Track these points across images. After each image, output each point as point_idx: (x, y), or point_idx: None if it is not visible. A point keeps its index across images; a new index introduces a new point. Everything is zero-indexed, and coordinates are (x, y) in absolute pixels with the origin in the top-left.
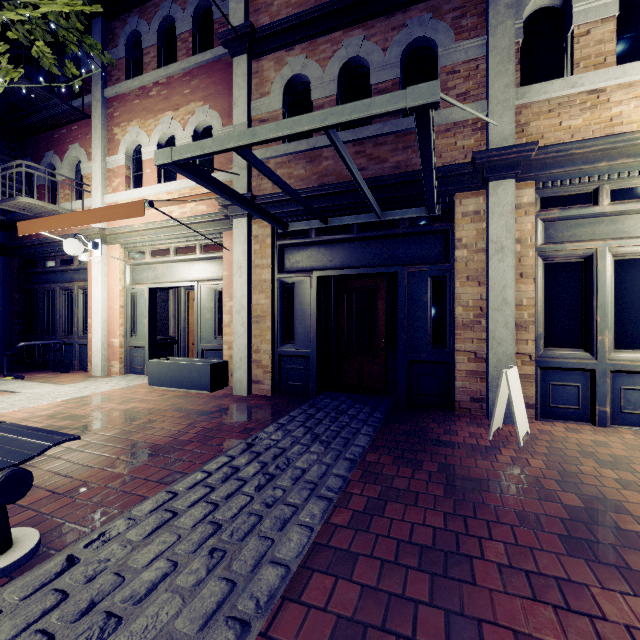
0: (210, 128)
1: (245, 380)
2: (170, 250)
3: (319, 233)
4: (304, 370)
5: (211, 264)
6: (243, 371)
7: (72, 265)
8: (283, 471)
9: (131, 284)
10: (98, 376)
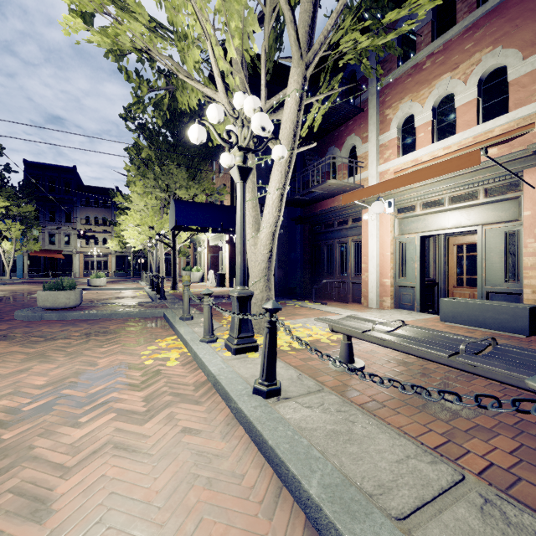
0: (498, 70)
1: None
2: (443, 200)
3: None
4: None
5: (498, 206)
6: None
7: (346, 225)
8: None
9: (399, 234)
10: (373, 308)
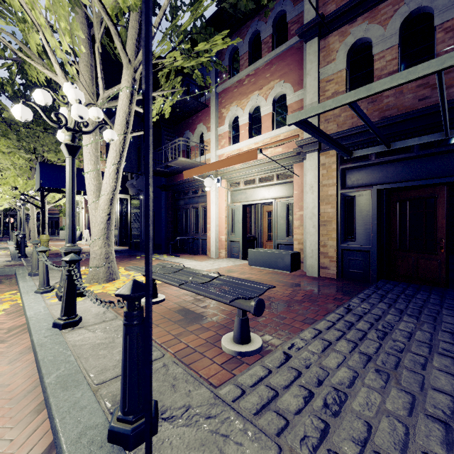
0: (283, 95)
1: (316, 266)
2: (256, 180)
3: (378, 156)
4: (364, 261)
5: (284, 187)
6: (314, 259)
7: (198, 194)
8: (391, 330)
9: (231, 203)
10: (214, 258)
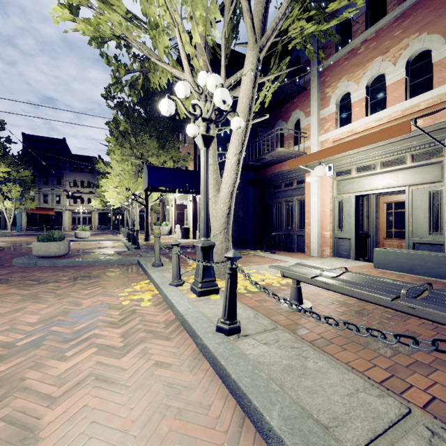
0: (423, 53)
1: None
2: (376, 165)
3: None
4: None
5: (424, 170)
6: None
7: (292, 186)
8: None
9: (337, 194)
10: (315, 256)
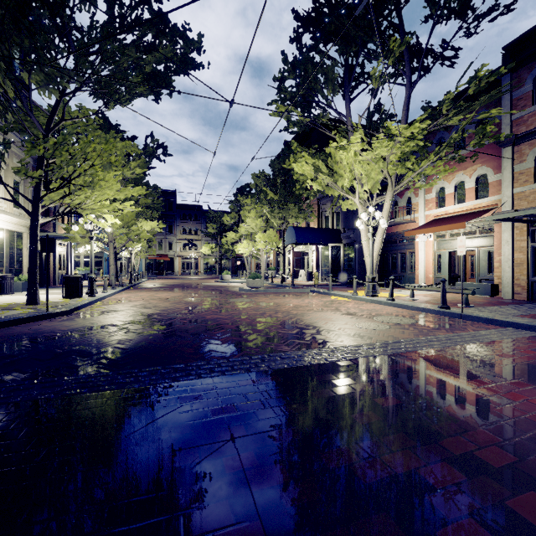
0: (485, 174)
1: (510, 292)
2: (460, 233)
3: None
4: None
5: (485, 239)
6: (509, 288)
7: (405, 242)
8: None
9: (437, 250)
10: None
